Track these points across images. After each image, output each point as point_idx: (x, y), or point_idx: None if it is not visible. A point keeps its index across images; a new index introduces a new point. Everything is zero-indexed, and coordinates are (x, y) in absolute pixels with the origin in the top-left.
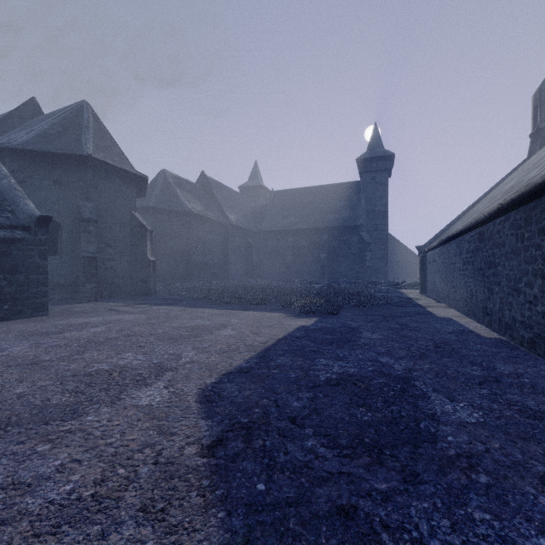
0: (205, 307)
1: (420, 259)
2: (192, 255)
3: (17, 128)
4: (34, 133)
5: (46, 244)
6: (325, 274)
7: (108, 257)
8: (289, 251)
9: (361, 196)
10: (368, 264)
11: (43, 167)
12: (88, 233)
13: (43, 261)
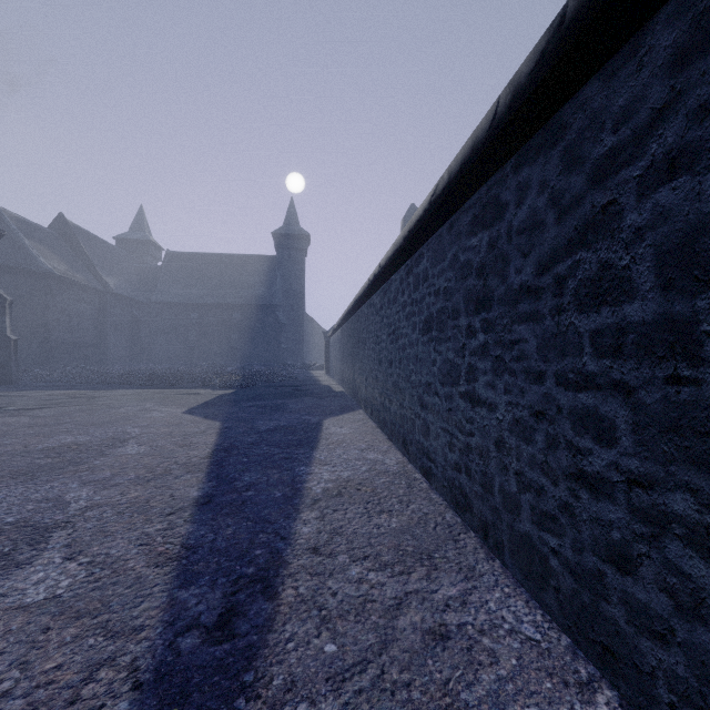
0: (119, 389)
1: (325, 343)
2: (51, 331)
3: None
4: None
5: None
6: (238, 357)
7: None
8: (192, 329)
9: (277, 273)
10: (284, 346)
11: None
12: None
13: None
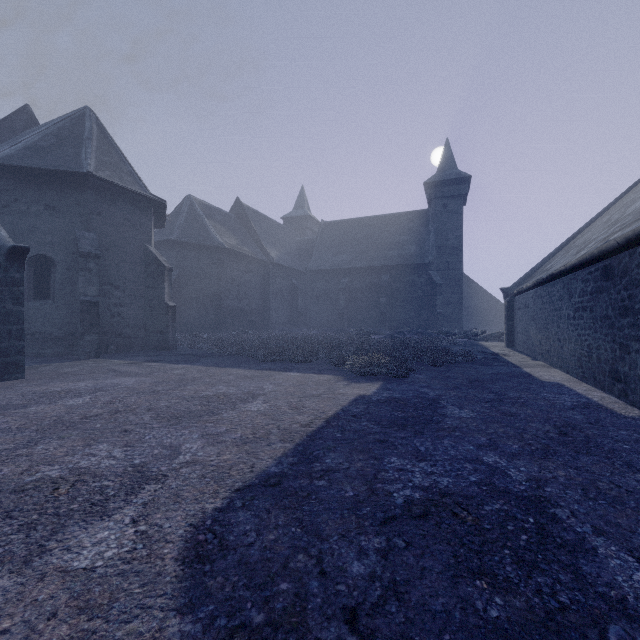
0: (234, 367)
1: (506, 304)
2: (223, 299)
3: (5, 142)
4: (21, 145)
5: (21, 285)
6: (386, 323)
7: (115, 302)
8: (342, 295)
9: (430, 227)
10: (438, 310)
11: (32, 188)
12: (87, 271)
13: (18, 307)
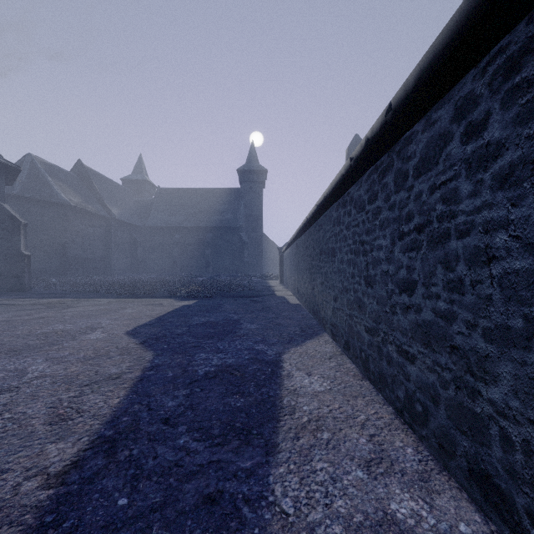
0: (99, 298)
1: (279, 257)
2: (68, 248)
3: None
4: None
5: None
6: (210, 269)
7: None
8: (175, 247)
9: (241, 201)
10: (246, 260)
11: None
12: None
13: None
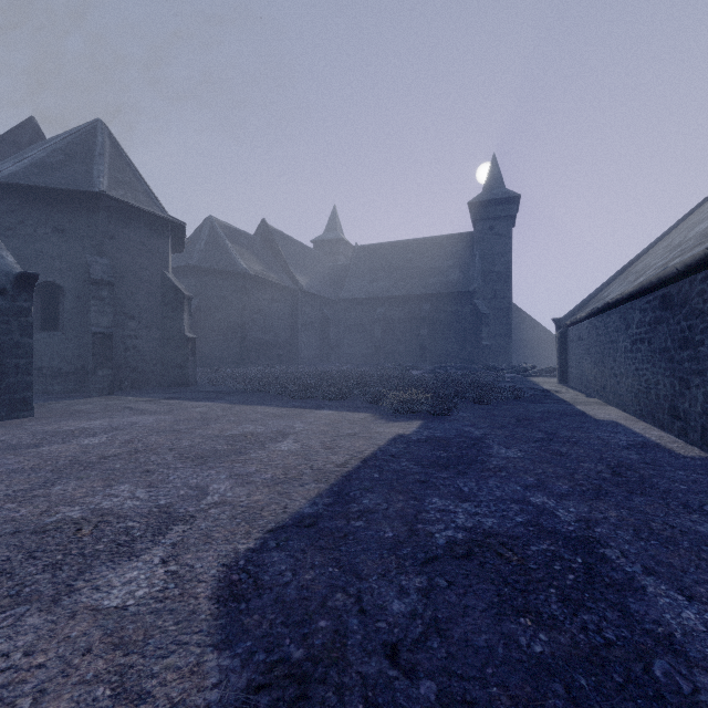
0: (261, 404)
1: (558, 336)
2: (248, 330)
3: (8, 158)
4: (27, 162)
5: (30, 315)
6: (427, 357)
7: (130, 333)
8: (378, 326)
9: (475, 252)
10: (484, 343)
11: (39, 208)
12: (99, 300)
13: (26, 339)
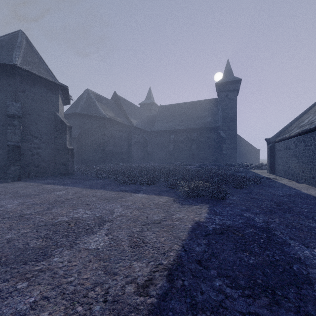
0: (101, 188)
1: (269, 148)
2: (106, 146)
3: None
4: None
5: None
6: (195, 159)
7: (34, 146)
8: (171, 144)
9: (218, 107)
10: (224, 152)
11: None
12: (12, 126)
13: None
